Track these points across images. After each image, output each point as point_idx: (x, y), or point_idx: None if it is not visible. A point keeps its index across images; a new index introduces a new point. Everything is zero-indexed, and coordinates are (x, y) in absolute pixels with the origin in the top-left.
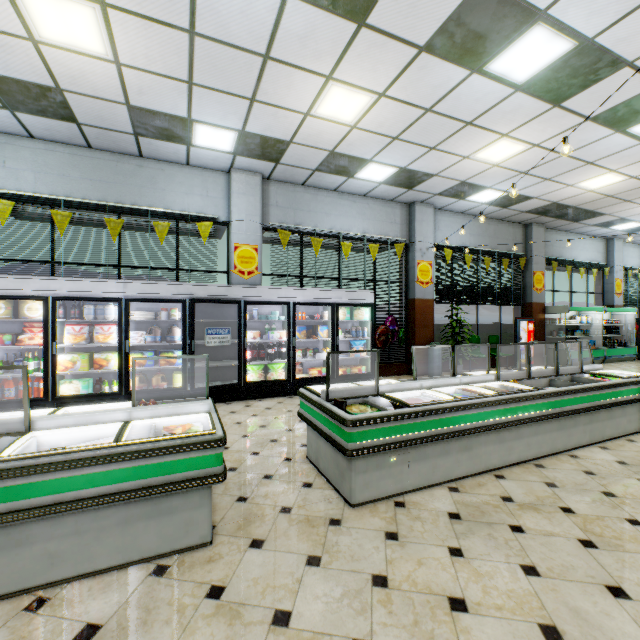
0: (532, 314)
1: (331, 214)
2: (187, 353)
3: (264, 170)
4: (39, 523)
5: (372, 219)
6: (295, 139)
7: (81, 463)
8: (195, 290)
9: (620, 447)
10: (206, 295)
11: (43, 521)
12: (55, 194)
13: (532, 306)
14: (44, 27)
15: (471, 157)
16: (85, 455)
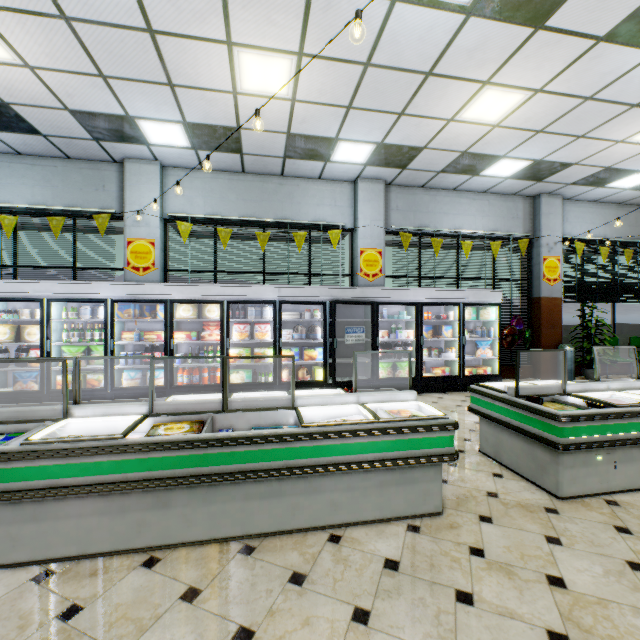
0: None
1: (449, 214)
2: (327, 350)
3: (388, 177)
4: (327, 477)
5: (492, 215)
6: (430, 145)
7: (359, 433)
8: (334, 293)
9: None
10: (343, 297)
11: (329, 476)
12: (218, 214)
13: None
14: (247, 81)
15: (626, 140)
16: (360, 427)
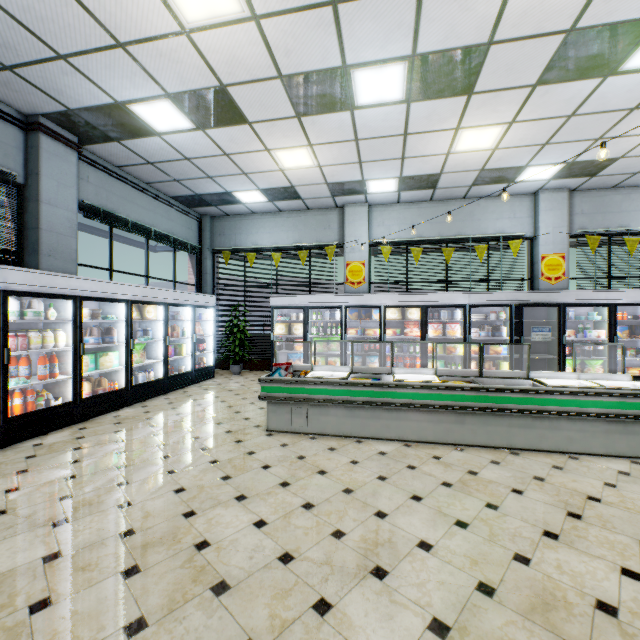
0: None
1: None
2: (512, 346)
3: (573, 185)
4: (564, 421)
5: None
6: (627, 154)
7: (591, 394)
8: (519, 297)
9: None
10: (528, 300)
11: (565, 420)
12: (409, 237)
13: None
14: (460, 145)
15: None
16: (591, 390)
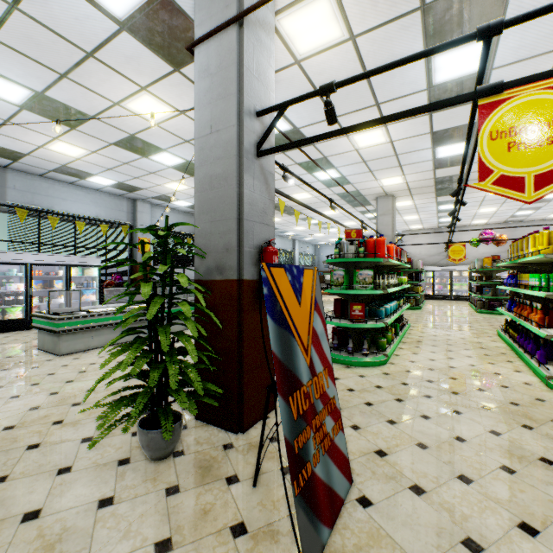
0: None
1: (68, 200)
2: None
3: (2, 162)
4: None
5: (104, 207)
6: (32, 154)
7: None
8: None
9: None
10: None
11: None
12: None
13: None
14: None
15: (162, 185)
16: None
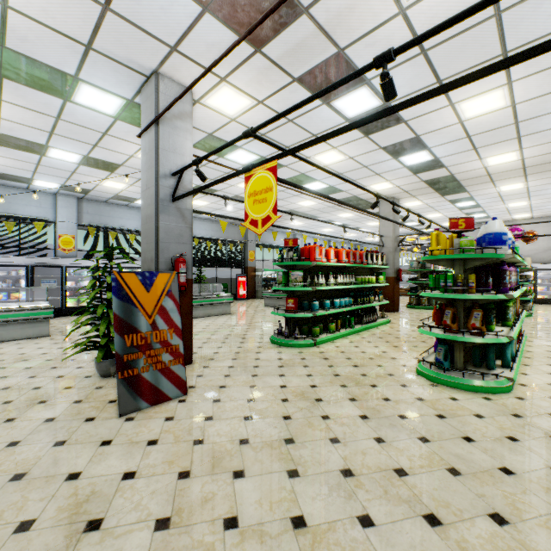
0: (248, 272)
1: (124, 218)
2: (29, 293)
3: (79, 195)
4: None
5: None
6: (94, 189)
7: (11, 311)
8: (34, 260)
9: (212, 317)
10: (41, 263)
11: None
12: None
13: (248, 268)
14: None
15: None
16: (12, 309)
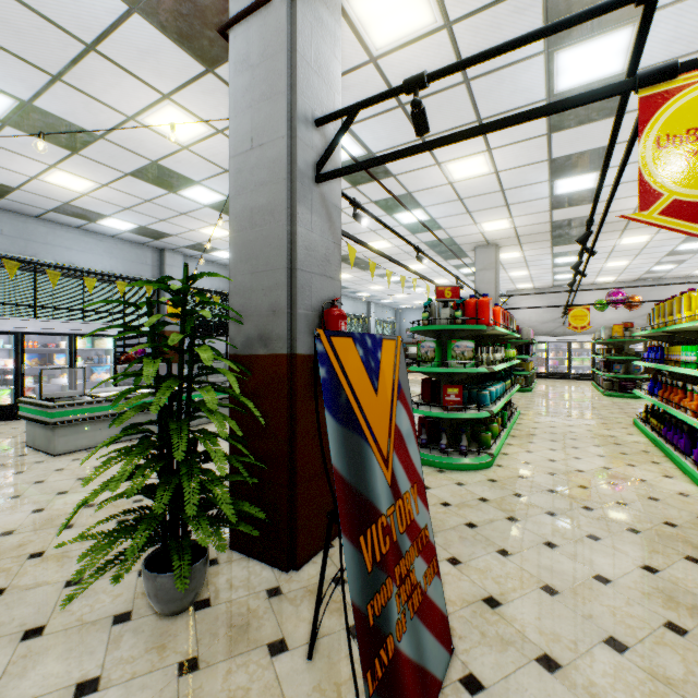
0: None
1: (73, 249)
2: None
3: None
4: None
5: (122, 258)
6: (23, 188)
7: None
8: None
9: None
10: None
11: None
12: None
13: None
14: None
15: (197, 231)
16: None
